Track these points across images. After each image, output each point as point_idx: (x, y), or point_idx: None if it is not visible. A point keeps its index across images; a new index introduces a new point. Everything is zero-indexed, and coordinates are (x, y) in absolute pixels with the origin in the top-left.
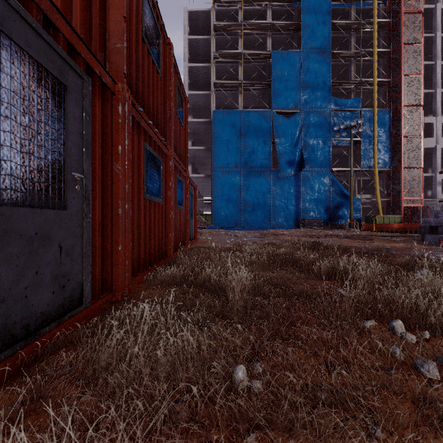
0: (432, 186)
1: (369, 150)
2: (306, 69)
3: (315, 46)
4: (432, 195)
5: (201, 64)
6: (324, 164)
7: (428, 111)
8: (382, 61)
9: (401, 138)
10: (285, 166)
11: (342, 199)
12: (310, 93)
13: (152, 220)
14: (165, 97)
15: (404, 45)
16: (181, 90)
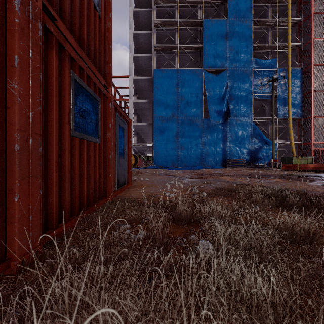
0: None
1: (284, 102)
2: (232, 35)
3: (239, 15)
4: None
5: (144, 31)
6: (246, 114)
7: None
8: (294, 29)
9: (311, 92)
10: (214, 115)
11: (261, 143)
12: (235, 55)
13: None
14: None
15: (314, 14)
16: None
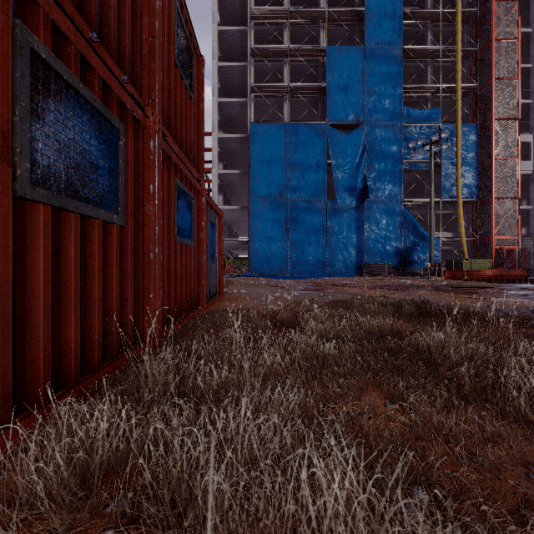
0: (526, 222)
1: (451, 175)
2: (371, 70)
3: (382, 41)
4: (526, 234)
5: (234, 62)
6: (393, 193)
7: (522, 128)
8: (466, 62)
9: (491, 160)
10: (344, 195)
11: (416, 238)
12: (376, 102)
13: (72, 263)
14: (139, 1)
15: (496, 41)
16: (188, 32)
